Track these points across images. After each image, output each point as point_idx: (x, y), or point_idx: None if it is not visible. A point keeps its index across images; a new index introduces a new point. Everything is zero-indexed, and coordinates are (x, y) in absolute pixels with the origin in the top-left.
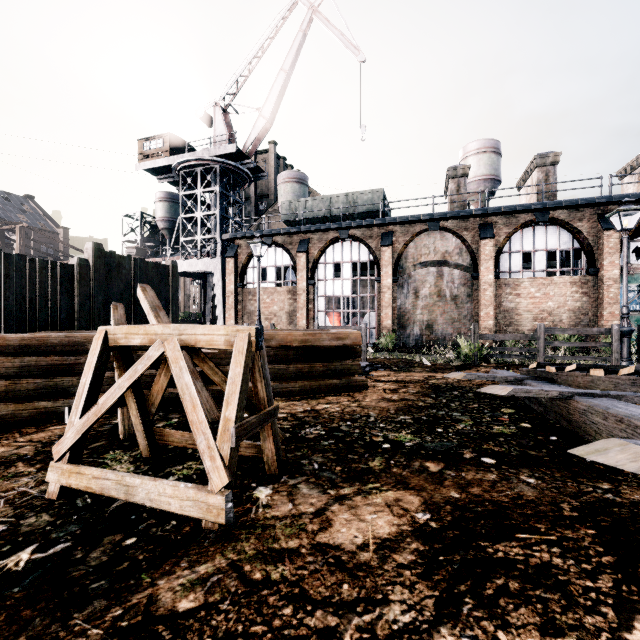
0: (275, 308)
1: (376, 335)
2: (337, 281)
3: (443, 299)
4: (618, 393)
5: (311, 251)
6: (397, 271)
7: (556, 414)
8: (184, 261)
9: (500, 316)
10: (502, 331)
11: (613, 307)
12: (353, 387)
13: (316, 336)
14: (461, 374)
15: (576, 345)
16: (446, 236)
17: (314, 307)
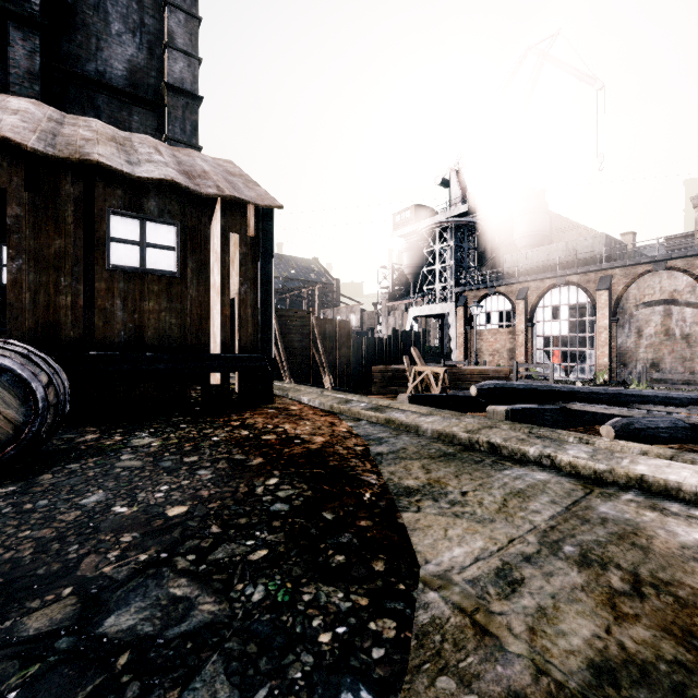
0: (498, 346)
1: (595, 371)
2: (555, 322)
3: (671, 338)
4: None
5: (529, 297)
6: (616, 312)
7: None
8: (426, 306)
9: None
10: None
11: None
12: None
13: (485, 370)
14: None
15: None
16: (674, 275)
17: (533, 345)
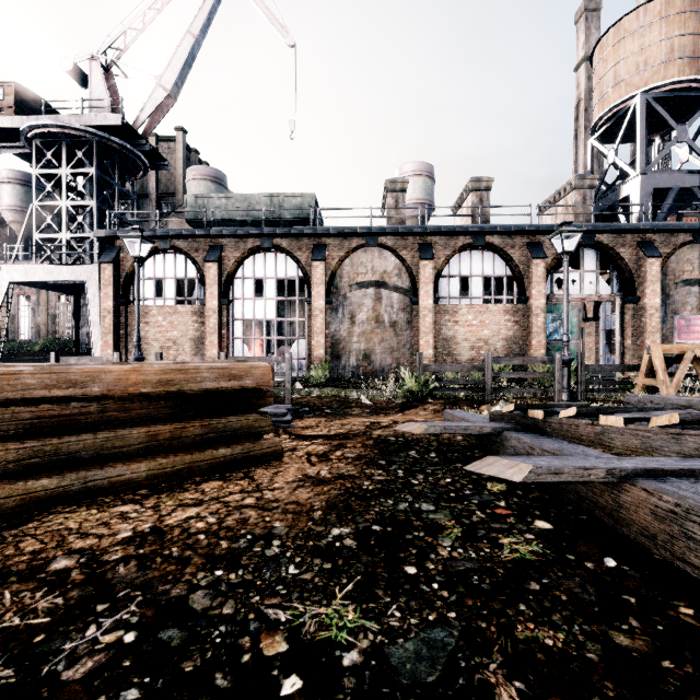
0: (175, 333)
1: (306, 367)
2: (258, 301)
3: (382, 325)
4: (689, 465)
5: (224, 261)
6: (331, 291)
7: (580, 497)
8: (39, 266)
9: (439, 345)
10: (441, 361)
11: (541, 336)
12: (256, 458)
13: (189, 373)
14: (421, 426)
15: (522, 376)
16: (385, 254)
17: (229, 333)
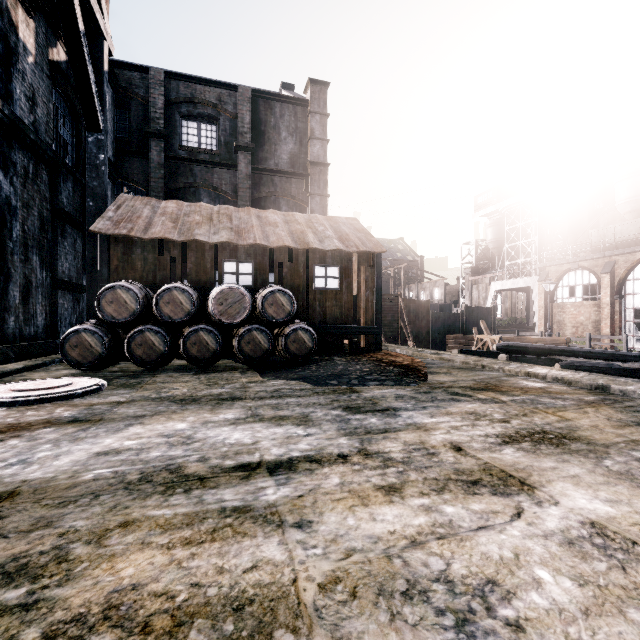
0: (581, 318)
1: None
2: None
3: None
4: None
5: (616, 271)
6: None
7: None
8: (508, 281)
9: None
10: None
11: None
12: None
13: (543, 339)
14: None
15: None
16: None
17: (621, 318)
